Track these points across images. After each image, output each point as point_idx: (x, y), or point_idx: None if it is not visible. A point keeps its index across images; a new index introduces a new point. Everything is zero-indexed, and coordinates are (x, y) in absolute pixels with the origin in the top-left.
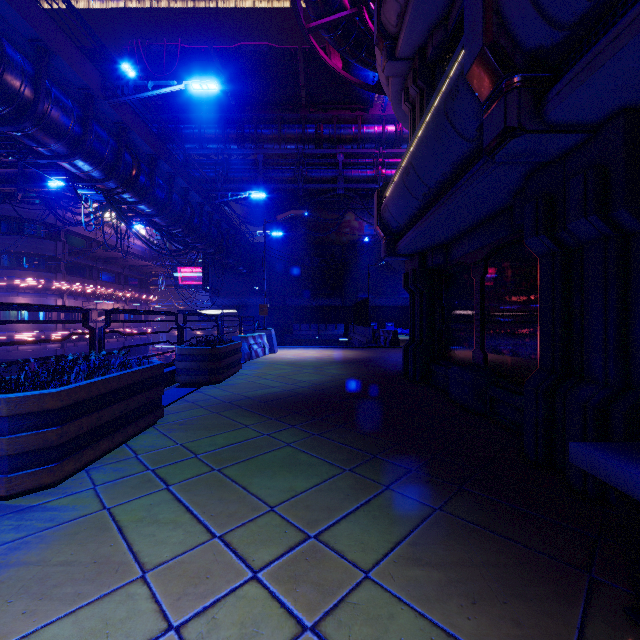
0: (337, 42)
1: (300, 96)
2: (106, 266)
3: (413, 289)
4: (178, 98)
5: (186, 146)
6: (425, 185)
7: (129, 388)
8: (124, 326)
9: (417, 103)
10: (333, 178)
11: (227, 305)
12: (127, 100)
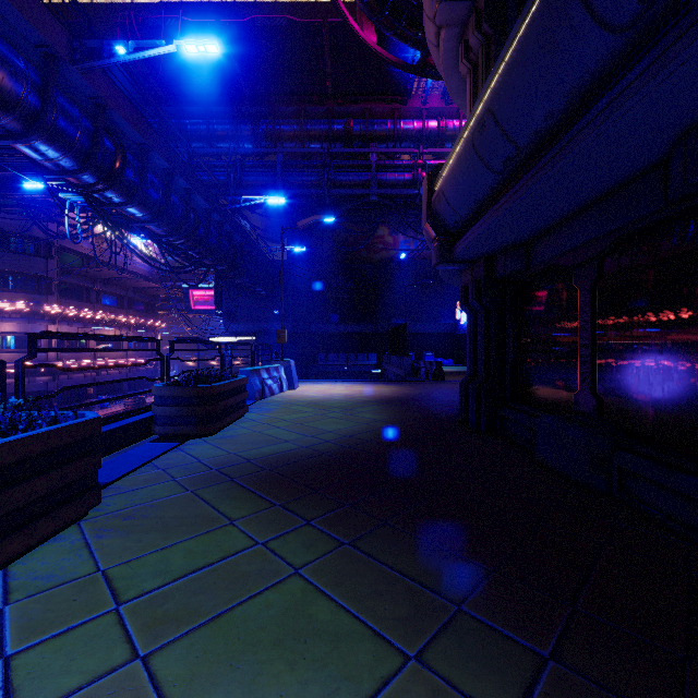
0: (371, 8)
1: (326, 85)
2: (106, 288)
3: (475, 307)
4: (182, 87)
5: (192, 145)
6: (511, 143)
7: (12, 469)
8: (127, 356)
9: (481, 56)
10: (365, 182)
11: (243, 332)
12: (102, 66)
